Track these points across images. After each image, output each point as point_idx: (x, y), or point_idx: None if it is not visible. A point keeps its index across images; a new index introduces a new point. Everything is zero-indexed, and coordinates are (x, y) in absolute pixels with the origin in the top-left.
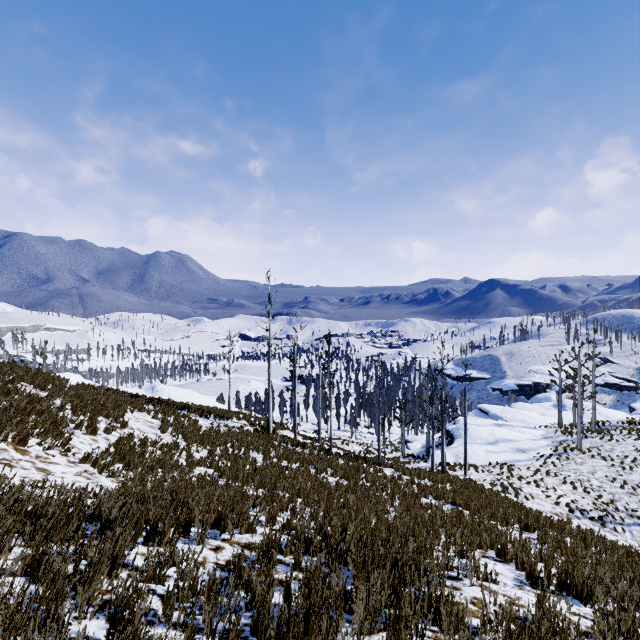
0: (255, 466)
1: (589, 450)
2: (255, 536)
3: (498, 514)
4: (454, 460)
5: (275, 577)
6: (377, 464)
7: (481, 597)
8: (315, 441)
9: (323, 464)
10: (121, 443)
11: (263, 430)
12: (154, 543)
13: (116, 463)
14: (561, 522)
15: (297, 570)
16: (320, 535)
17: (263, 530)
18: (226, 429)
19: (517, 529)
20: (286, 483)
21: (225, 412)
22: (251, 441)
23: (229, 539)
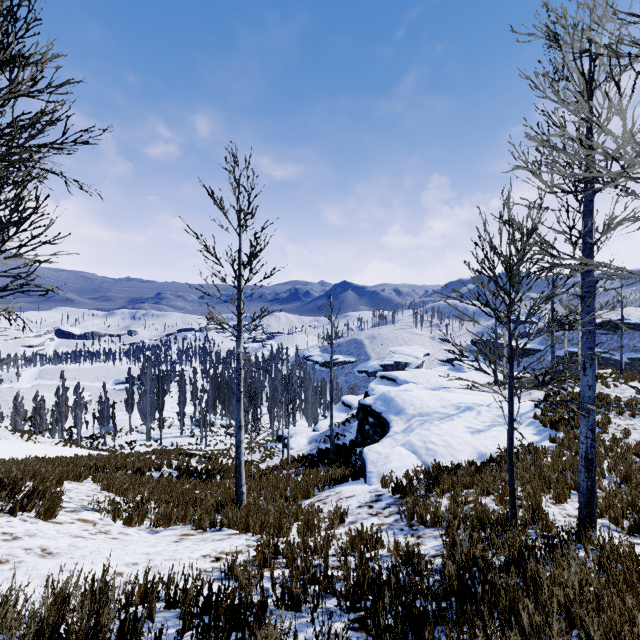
0: None
1: (608, 403)
2: None
3: None
4: (427, 463)
5: None
6: None
7: None
8: None
9: None
10: None
11: None
12: None
13: None
14: None
15: None
16: None
17: None
18: None
19: None
20: None
21: None
22: None
23: None
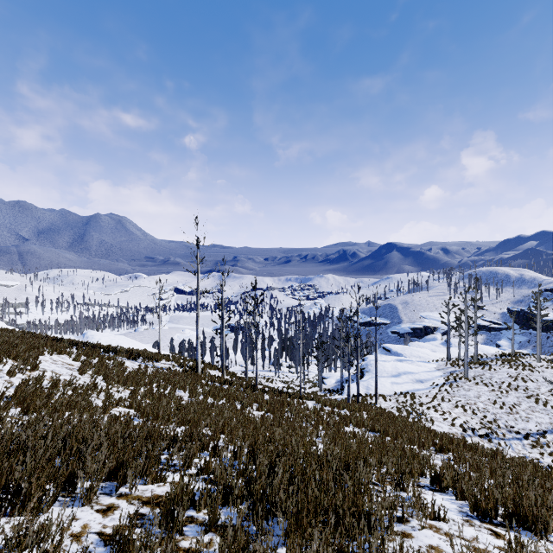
0: (179, 404)
1: (474, 378)
2: (164, 486)
3: (415, 438)
4: (365, 392)
5: (181, 546)
6: (299, 398)
7: (437, 545)
8: (242, 379)
9: (249, 399)
10: (22, 385)
11: (192, 370)
12: (12, 512)
13: (14, 407)
14: (474, 442)
15: (212, 531)
16: (243, 480)
17: (175, 477)
18: (154, 370)
19: (433, 451)
20: (210, 420)
21: (155, 354)
22: (178, 380)
23: (128, 494)
